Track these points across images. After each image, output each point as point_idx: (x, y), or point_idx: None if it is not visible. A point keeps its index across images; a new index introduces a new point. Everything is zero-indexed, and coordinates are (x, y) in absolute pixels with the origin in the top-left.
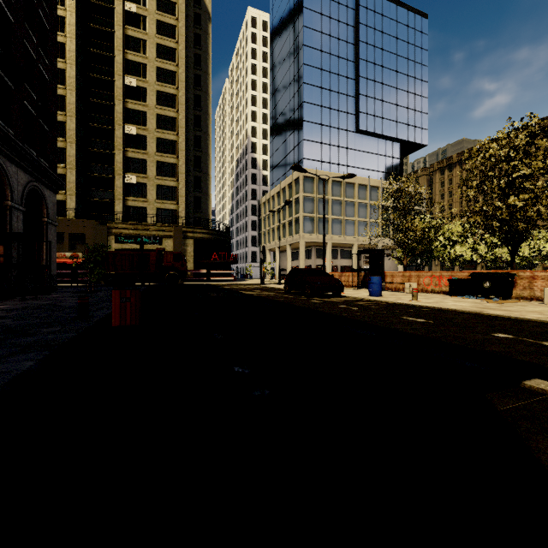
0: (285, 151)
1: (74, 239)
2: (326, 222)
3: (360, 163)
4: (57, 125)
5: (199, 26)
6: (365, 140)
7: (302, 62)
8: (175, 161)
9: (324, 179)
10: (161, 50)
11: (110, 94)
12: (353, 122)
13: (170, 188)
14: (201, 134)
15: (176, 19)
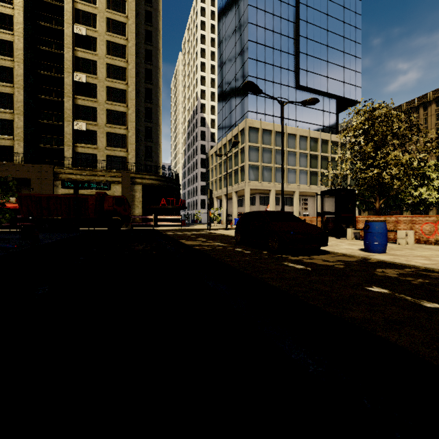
0: (231, 106)
1: (19, 184)
2: (270, 170)
3: (300, 116)
4: (5, 71)
5: None
6: (305, 96)
7: (247, 21)
8: (125, 110)
9: (282, 103)
10: (111, 2)
11: (61, 43)
12: (294, 79)
13: (120, 136)
14: (152, 86)
15: None
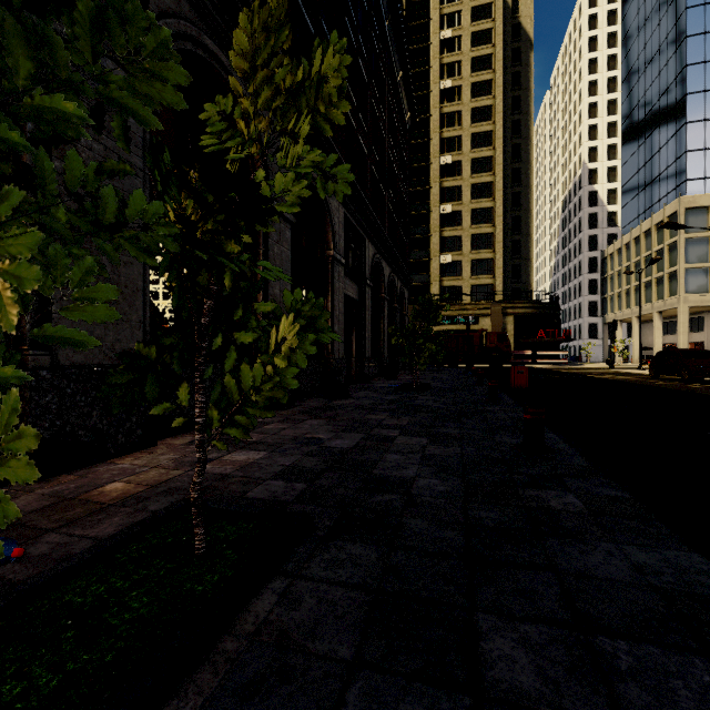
0: (650, 174)
1: None
2: None
3: None
4: None
5: (517, 63)
6: None
7: (683, 36)
8: (491, 230)
9: None
10: (476, 114)
11: (427, 179)
12: None
13: (486, 261)
14: (520, 189)
15: (492, 71)
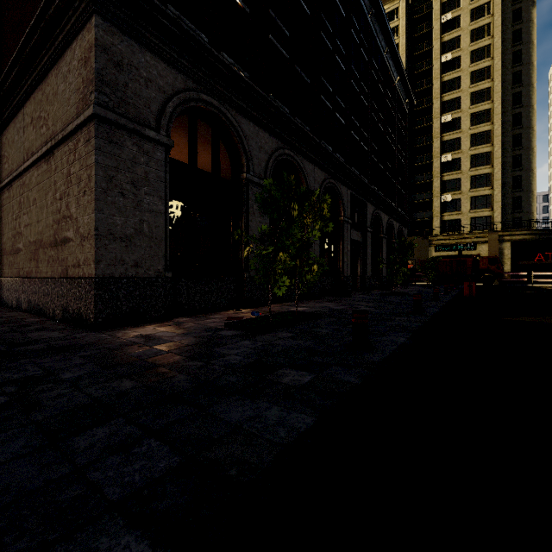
0: None
1: None
2: None
3: None
4: None
5: (518, 22)
6: None
7: None
8: (490, 170)
9: None
10: (474, 76)
11: (429, 136)
12: None
13: (484, 197)
14: (521, 130)
15: (491, 37)
